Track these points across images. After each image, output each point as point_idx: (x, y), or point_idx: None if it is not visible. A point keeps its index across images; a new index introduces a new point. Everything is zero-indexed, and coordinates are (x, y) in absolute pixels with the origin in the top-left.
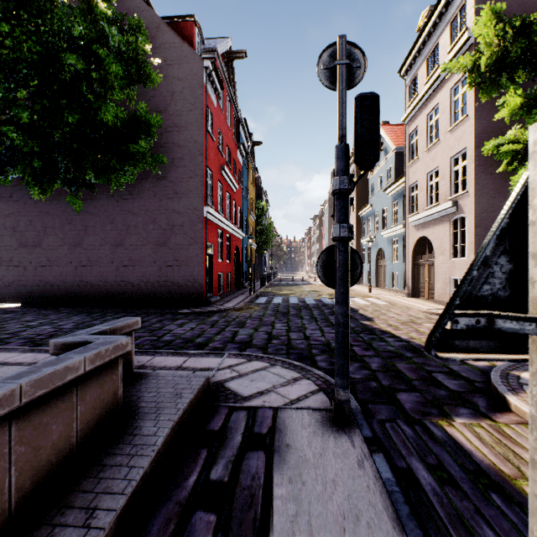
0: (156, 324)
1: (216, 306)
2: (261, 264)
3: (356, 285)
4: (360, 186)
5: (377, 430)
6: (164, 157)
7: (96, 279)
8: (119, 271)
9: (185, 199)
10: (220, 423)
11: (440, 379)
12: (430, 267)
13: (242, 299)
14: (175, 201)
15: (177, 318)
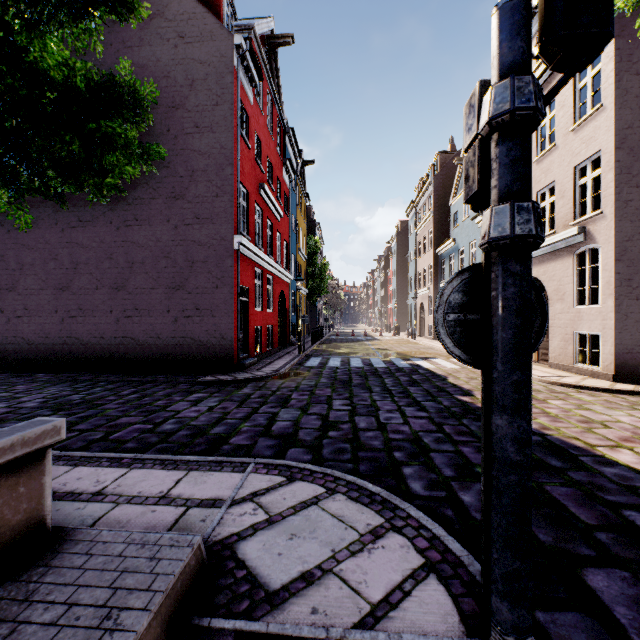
0: (160, 400)
1: (250, 372)
2: (313, 315)
3: (433, 341)
4: (438, 216)
5: None
6: (160, 146)
7: (90, 335)
8: (120, 323)
9: (208, 225)
10: None
11: None
12: None
13: (288, 361)
14: (196, 229)
15: (193, 390)
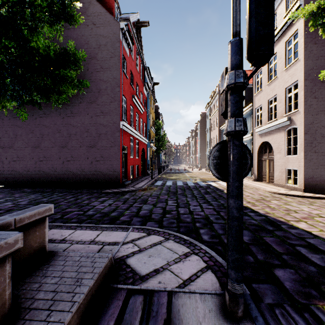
0: (85, 201)
1: (128, 187)
2: (158, 160)
3: None
4: None
5: (270, 319)
6: (87, 81)
7: (49, 170)
8: (64, 164)
9: (107, 116)
10: (116, 313)
11: (304, 253)
12: (270, 161)
13: (146, 183)
14: (101, 118)
15: (101, 196)
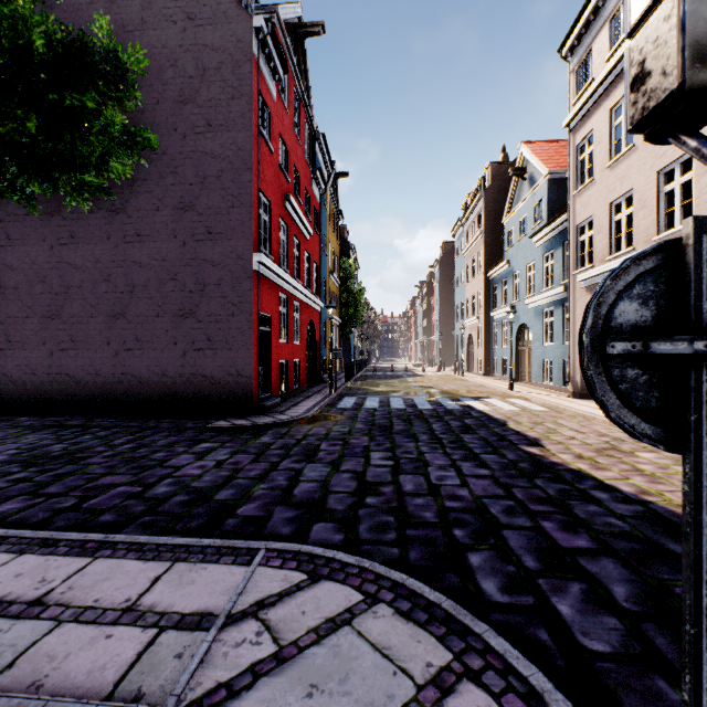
0: (159, 452)
1: (272, 415)
2: (347, 348)
3: (484, 378)
4: (489, 235)
5: None
6: (149, 130)
7: (84, 371)
8: (119, 358)
9: (223, 241)
10: None
11: None
12: None
13: (317, 402)
14: (208, 245)
15: (202, 438)
